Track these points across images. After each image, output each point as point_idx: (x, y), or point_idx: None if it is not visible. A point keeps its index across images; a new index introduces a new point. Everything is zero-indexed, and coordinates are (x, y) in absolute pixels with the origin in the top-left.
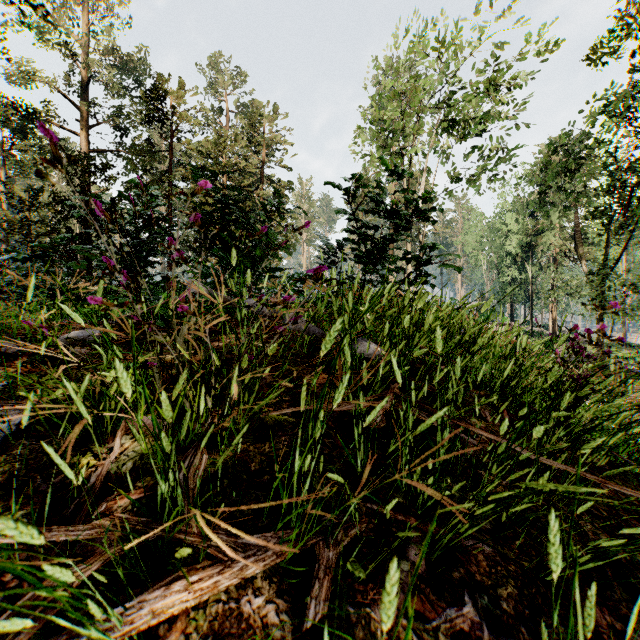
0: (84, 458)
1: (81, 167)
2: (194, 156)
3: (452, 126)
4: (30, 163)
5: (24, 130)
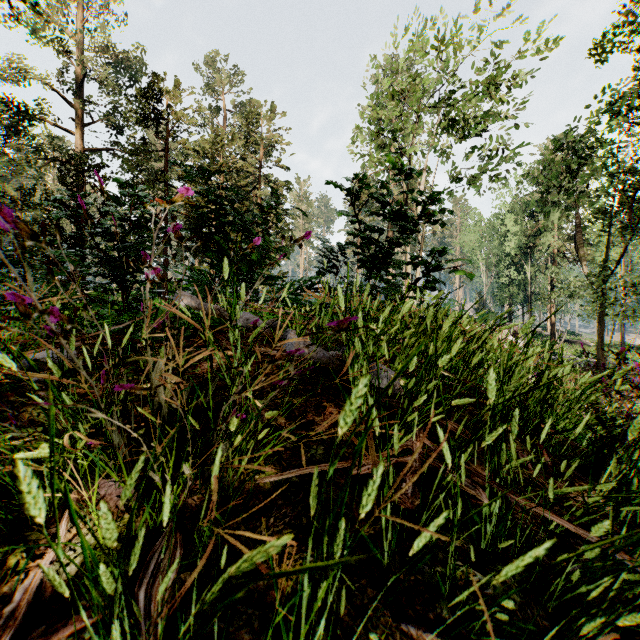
0: (14, 555)
1: (74, 166)
2: (191, 155)
3: (452, 126)
4: (23, 162)
5: (17, 128)
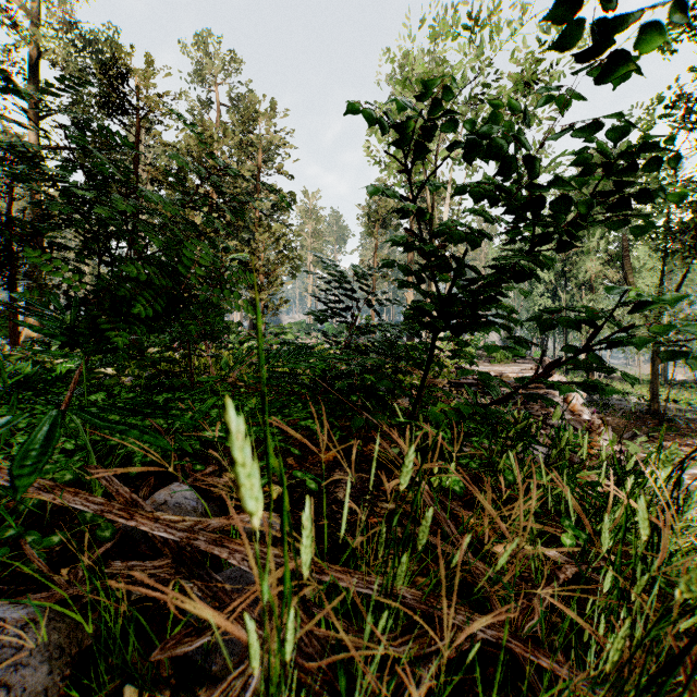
0: None
1: None
2: None
3: None
4: None
5: None
